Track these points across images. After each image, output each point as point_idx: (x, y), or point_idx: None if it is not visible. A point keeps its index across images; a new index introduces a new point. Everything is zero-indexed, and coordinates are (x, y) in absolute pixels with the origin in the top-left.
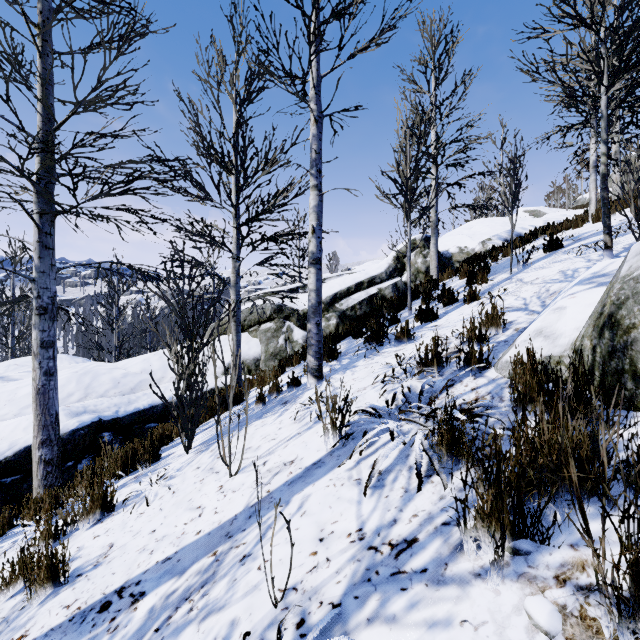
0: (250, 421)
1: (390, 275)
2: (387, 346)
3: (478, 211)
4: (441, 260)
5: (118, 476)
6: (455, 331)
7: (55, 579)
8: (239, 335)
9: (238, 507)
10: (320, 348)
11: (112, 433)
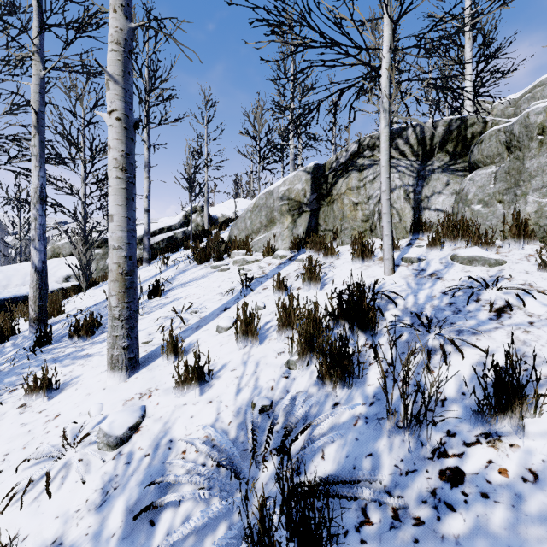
0: None
1: (181, 226)
2: (181, 251)
3: (242, 192)
4: (212, 220)
5: None
6: None
7: (60, 312)
8: None
9: None
10: (150, 250)
11: None
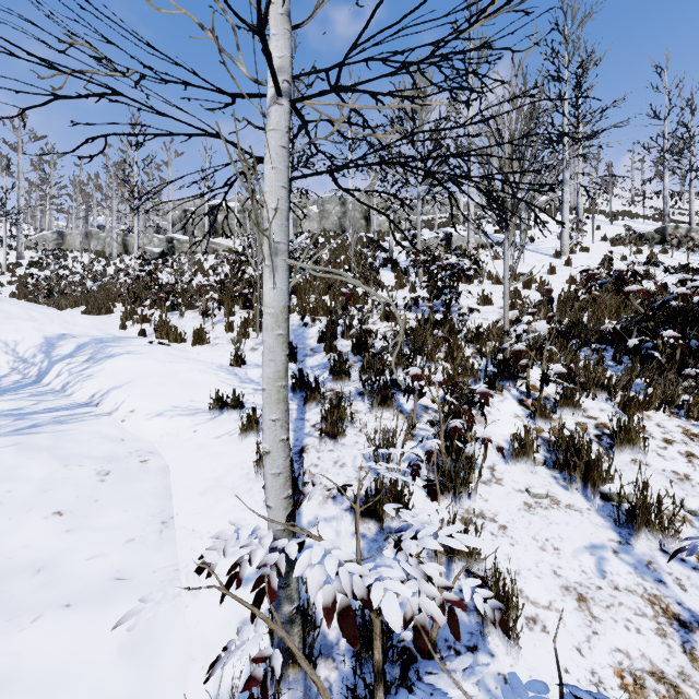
0: None
1: None
2: None
3: None
4: None
5: None
6: None
7: None
8: None
9: None
10: None
11: None
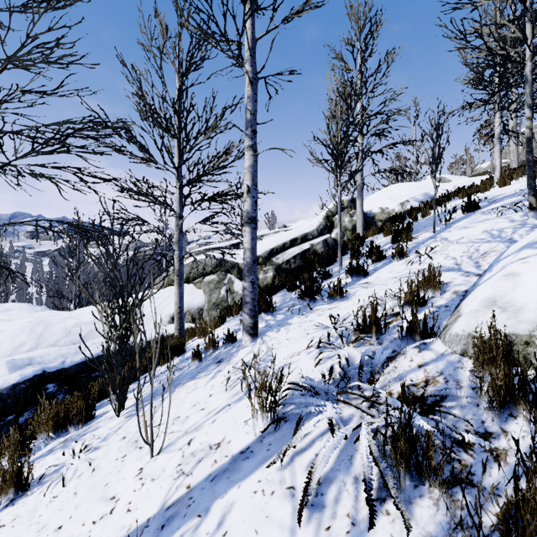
0: (184, 381)
1: (321, 232)
2: (320, 303)
3: (394, 177)
4: (365, 219)
5: (49, 438)
6: (388, 290)
7: None
8: (182, 288)
9: (153, 506)
10: (255, 306)
11: (57, 384)
